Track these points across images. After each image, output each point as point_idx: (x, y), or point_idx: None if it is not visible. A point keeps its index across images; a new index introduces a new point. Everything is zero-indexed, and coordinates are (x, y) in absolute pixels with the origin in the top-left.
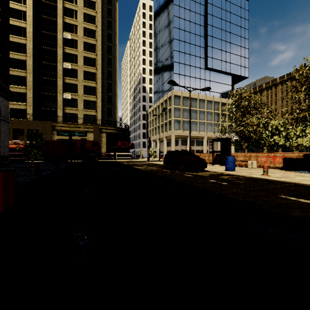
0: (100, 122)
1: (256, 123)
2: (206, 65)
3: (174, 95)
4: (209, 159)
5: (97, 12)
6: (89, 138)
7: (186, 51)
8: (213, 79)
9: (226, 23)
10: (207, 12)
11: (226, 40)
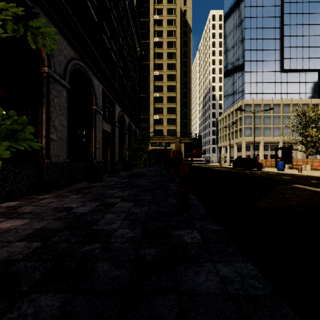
0: (180, 135)
1: (317, 134)
2: (282, 67)
3: (245, 104)
4: (271, 163)
5: (176, 49)
6: (172, 147)
7: (258, 58)
8: (292, 79)
9: (309, 16)
10: (283, 13)
11: (310, 34)
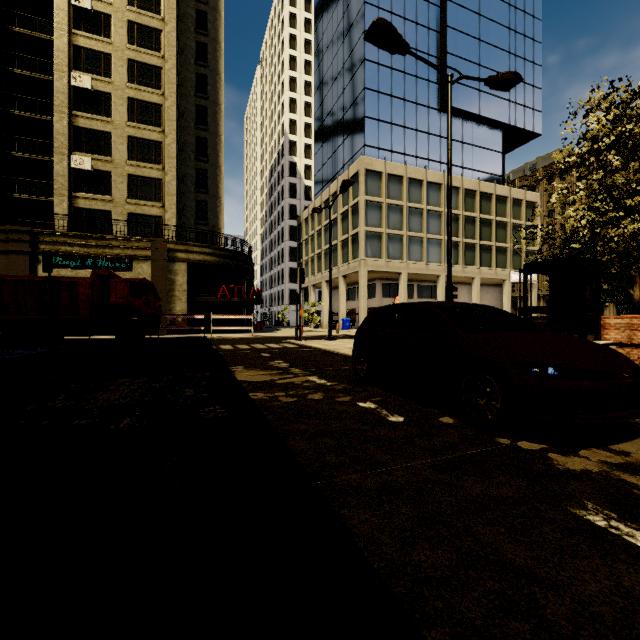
0: (172, 234)
1: None
2: (442, 101)
3: (366, 169)
4: None
5: None
6: (139, 275)
7: (395, 64)
8: (460, 135)
9: (490, 0)
10: None
11: (492, 42)
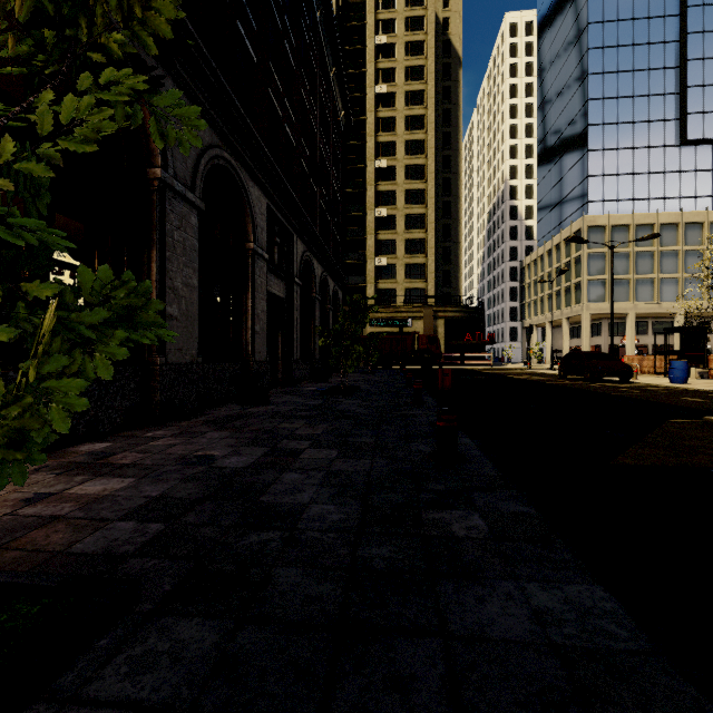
0: (435, 301)
1: None
2: (682, 136)
3: (589, 226)
4: (655, 366)
5: (426, 107)
6: (416, 329)
7: (622, 118)
8: (709, 163)
9: None
10: (685, 5)
11: None
